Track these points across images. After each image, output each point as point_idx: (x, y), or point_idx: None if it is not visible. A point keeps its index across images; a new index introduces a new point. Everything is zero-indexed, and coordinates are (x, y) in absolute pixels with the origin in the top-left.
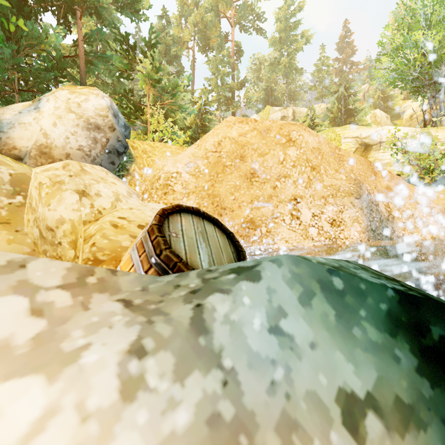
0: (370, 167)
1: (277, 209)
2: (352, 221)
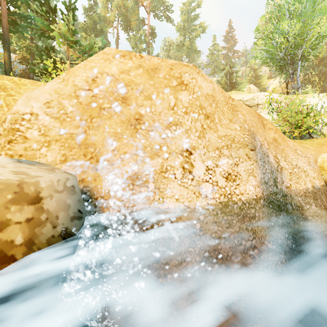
0: (259, 120)
1: (166, 162)
2: (247, 174)
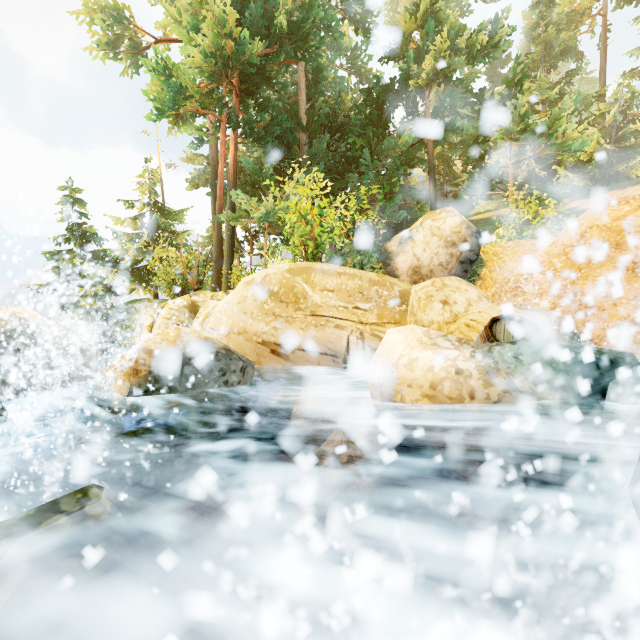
0: None
1: None
2: None
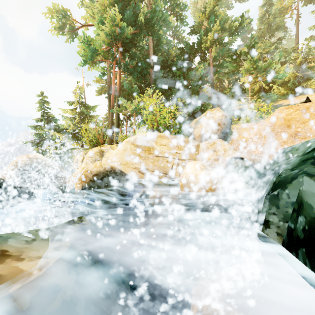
0: None
1: None
2: None
